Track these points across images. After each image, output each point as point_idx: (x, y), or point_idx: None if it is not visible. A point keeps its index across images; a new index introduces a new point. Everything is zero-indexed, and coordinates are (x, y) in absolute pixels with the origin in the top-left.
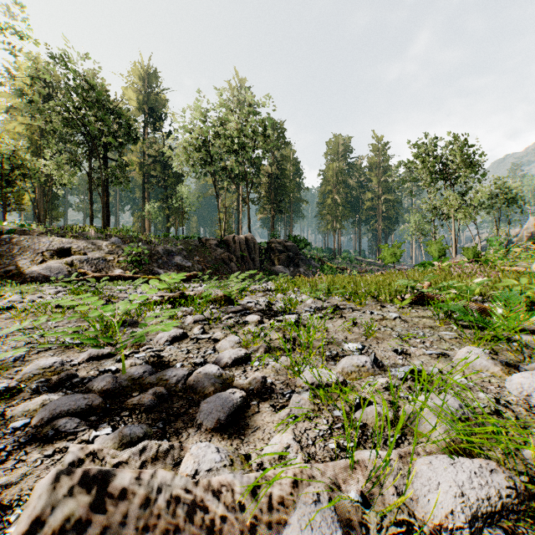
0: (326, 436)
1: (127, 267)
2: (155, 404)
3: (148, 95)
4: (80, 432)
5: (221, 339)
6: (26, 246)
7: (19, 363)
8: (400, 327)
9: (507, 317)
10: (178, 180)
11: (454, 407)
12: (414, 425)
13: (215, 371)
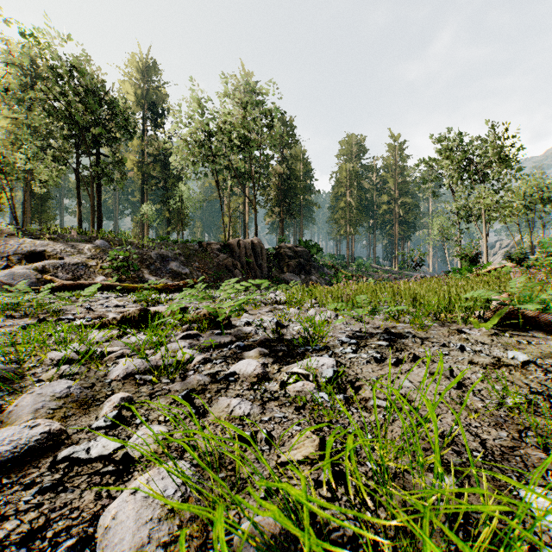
0: None
1: (111, 273)
2: None
3: (147, 89)
4: None
5: (144, 458)
6: None
7: None
8: None
9: None
10: (179, 180)
11: None
12: None
13: None
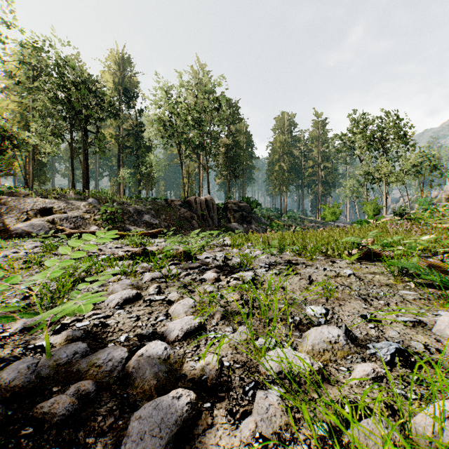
0: None
1: (102, 224)
2: (75, 410)
3: (122, 78)
4: None
5: (175, 301)
6: (13, 206)
7: None
8: (357, 285)
9: None
10: (148, 150)
11: None
12: None
13: (160, 352)
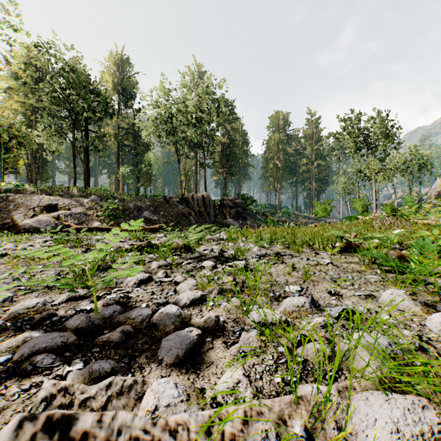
0: (272, 371)
1: (104, 220)
2: (123, 340)
3: (122, 78)
4: (55, 367)
5: (181, 282)
6: (20, 202)
7: (8, 303)
8: (332, 271)
9: (422, 262)
10: (146, 148)
11: (384, 344)
12: (349, 360)
13: (175, 311)
